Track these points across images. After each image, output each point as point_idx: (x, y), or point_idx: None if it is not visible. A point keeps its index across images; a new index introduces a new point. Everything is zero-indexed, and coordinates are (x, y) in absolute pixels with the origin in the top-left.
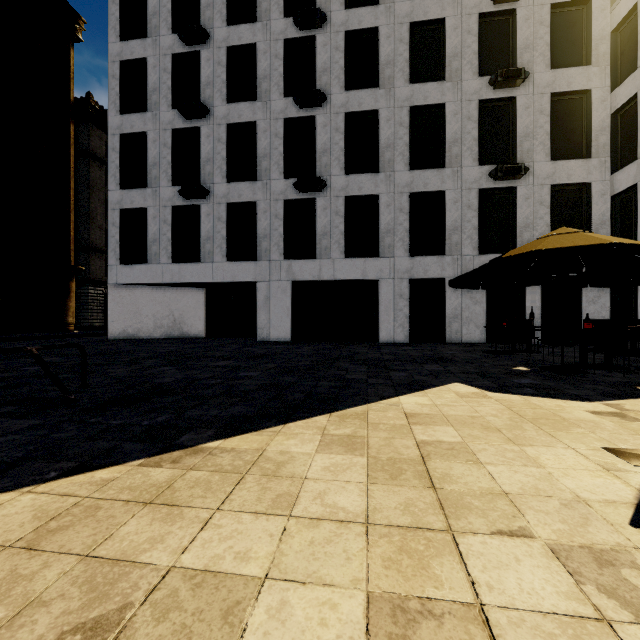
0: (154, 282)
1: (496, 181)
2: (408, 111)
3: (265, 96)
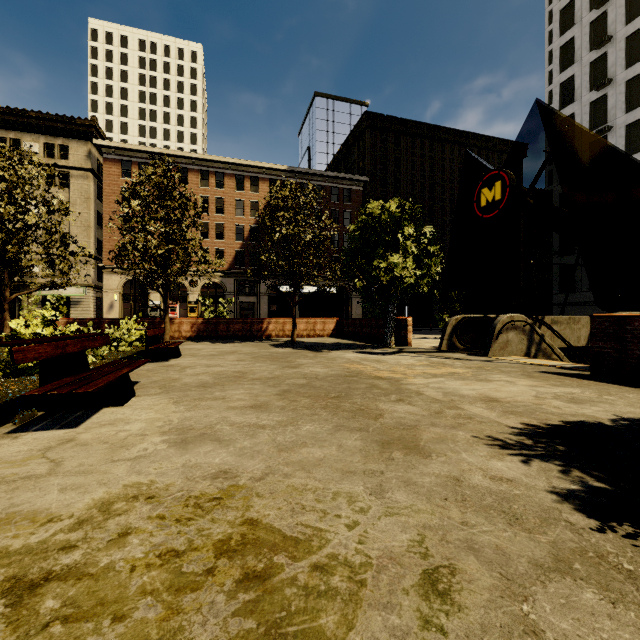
0: (578, 301)
1: None
2: None
3: None
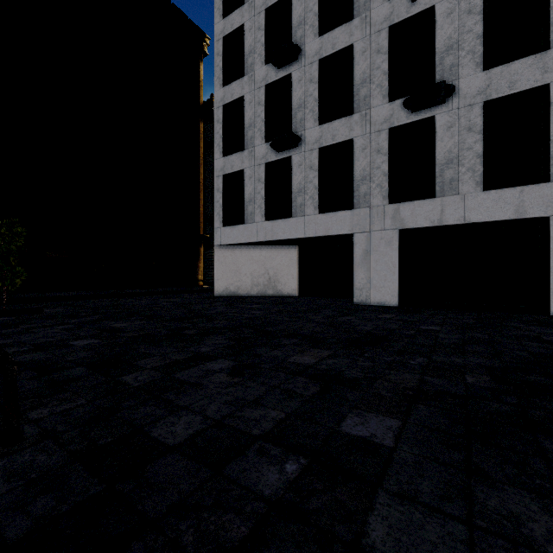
0: (250, 241)
1: None
2: None
3: (364, 9)
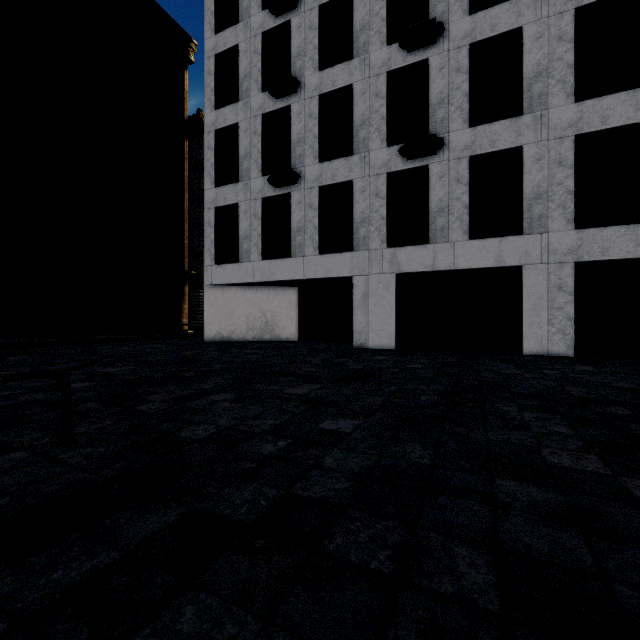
0: (245, 281)
1: None
2: (572, 16)
3: (363, 51)
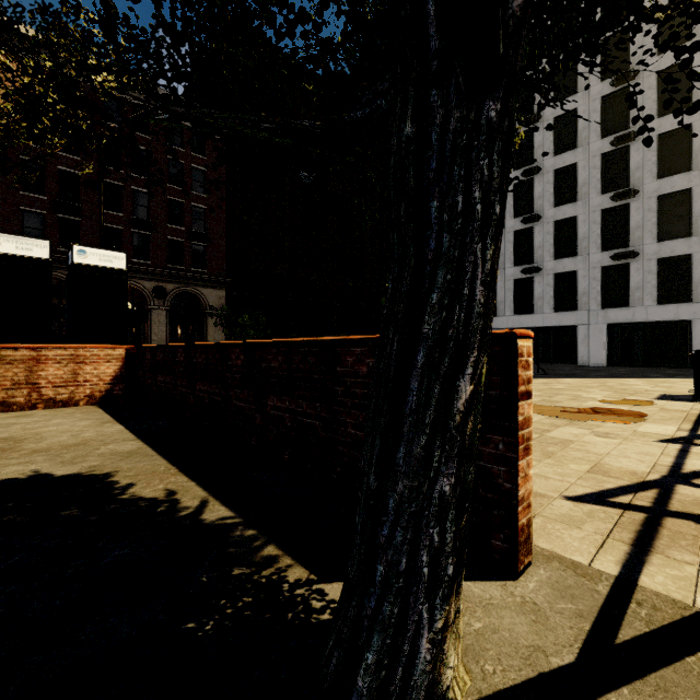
0: (501, 328)
1: None
2: None
3: (584, 197)
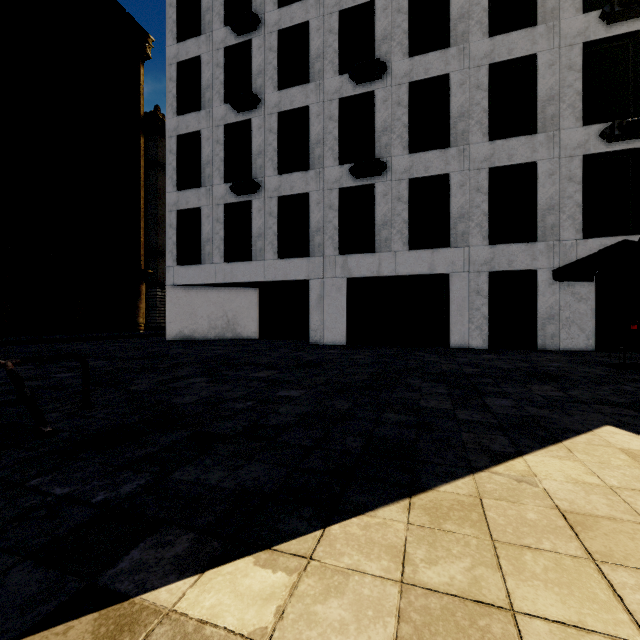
0: (207, 282)
1: (609, 143)
2: (487, 70)
3: (318, 77)
